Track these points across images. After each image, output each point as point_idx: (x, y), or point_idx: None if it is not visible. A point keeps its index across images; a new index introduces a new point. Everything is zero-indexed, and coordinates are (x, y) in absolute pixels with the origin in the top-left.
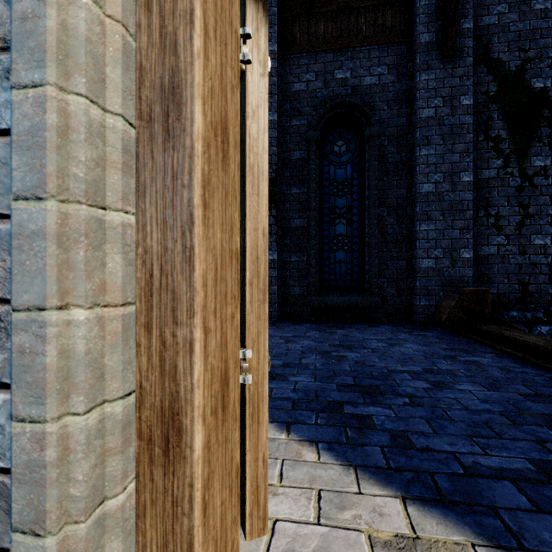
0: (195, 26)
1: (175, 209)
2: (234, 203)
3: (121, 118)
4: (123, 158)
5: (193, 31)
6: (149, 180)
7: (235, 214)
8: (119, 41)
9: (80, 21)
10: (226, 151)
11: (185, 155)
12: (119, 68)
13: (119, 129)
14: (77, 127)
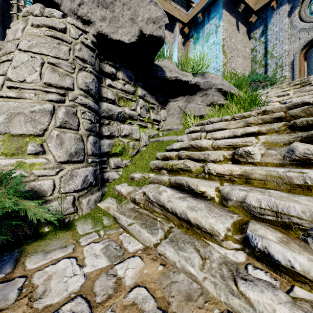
0: (301, 67)
1: (300, 75)
2: (303, 75)
3: (298, 72)
4: (298, 74)
5: (301, 67)
6: (298, 75)
7: (303, 75)
8: (298, 70)
9: (297, 70)
10: (303, 72)
11: (301, 73)
12: (298, 71)
13: (298, 73)
14: (297, 73)
